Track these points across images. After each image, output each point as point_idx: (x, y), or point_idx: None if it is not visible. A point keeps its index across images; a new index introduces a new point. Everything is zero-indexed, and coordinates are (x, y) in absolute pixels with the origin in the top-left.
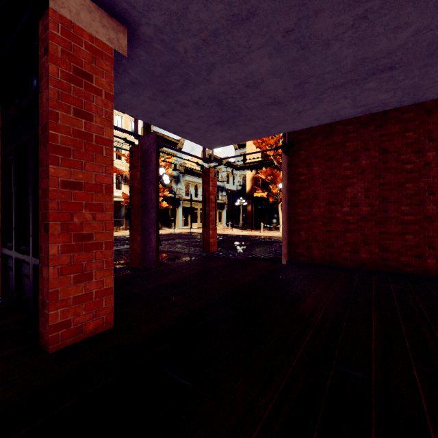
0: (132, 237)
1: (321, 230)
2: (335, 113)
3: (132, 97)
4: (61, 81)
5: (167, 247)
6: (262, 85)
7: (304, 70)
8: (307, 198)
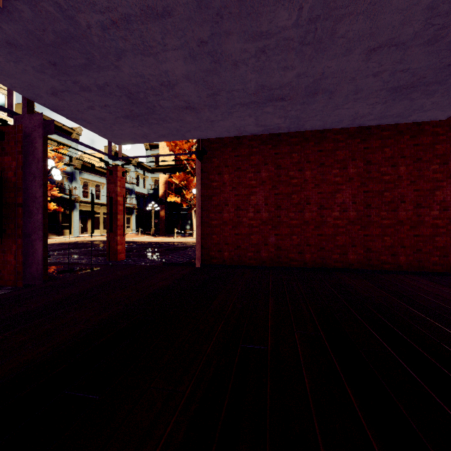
0: (3, 245)
1: (231, 234)
2: (242, 128)
3: (6, 61)
4: None
5: (58, 258)
6: (177, 87)
7: (216, 83)
8: (219, 204)
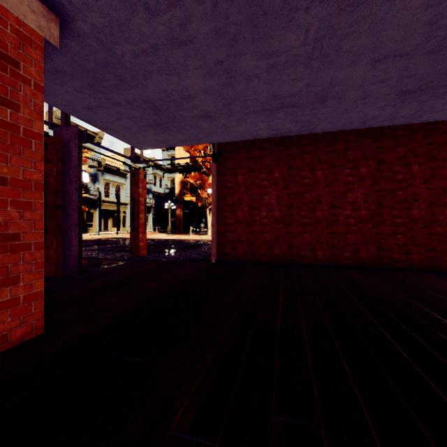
0: (46, 241)
1: (244, 232)
2: (255, 132)
3: (53, 84)
4: None
5: (87, 253)
6: (196, 99)
7: (231, 94)
8: (233, 203)
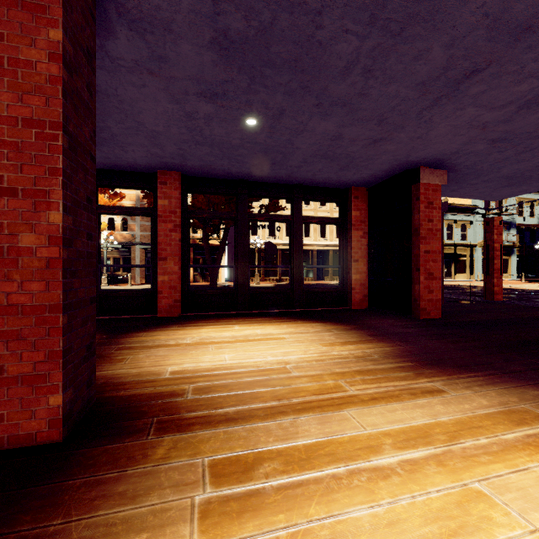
0: None
1: None
2: None
3: None
4: (423, 210)
5: None
6: None
7: None
8: None
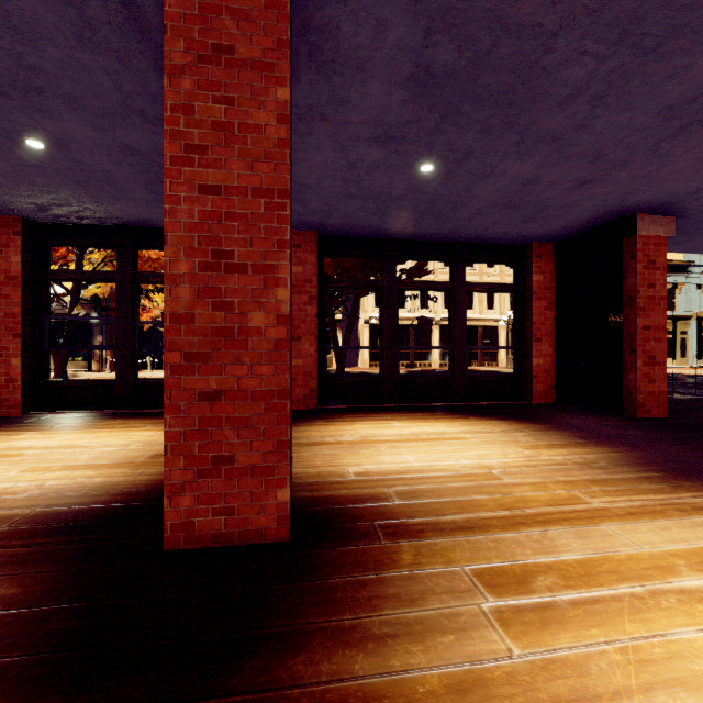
0: None
1: None
2: None
3: None
4: (641, 271)
5: None
6: None
7: None
8: None
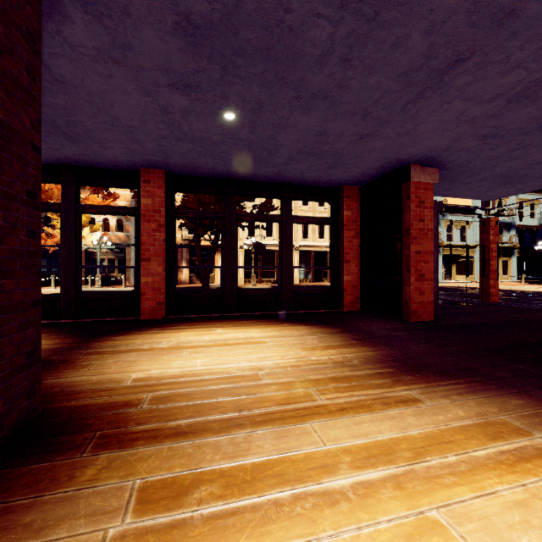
0: None
1: None
2: None
3: None
4: (414, 209)
5: None
6: None
7: None
8: None
